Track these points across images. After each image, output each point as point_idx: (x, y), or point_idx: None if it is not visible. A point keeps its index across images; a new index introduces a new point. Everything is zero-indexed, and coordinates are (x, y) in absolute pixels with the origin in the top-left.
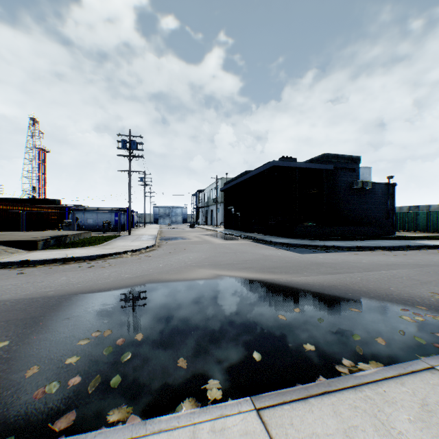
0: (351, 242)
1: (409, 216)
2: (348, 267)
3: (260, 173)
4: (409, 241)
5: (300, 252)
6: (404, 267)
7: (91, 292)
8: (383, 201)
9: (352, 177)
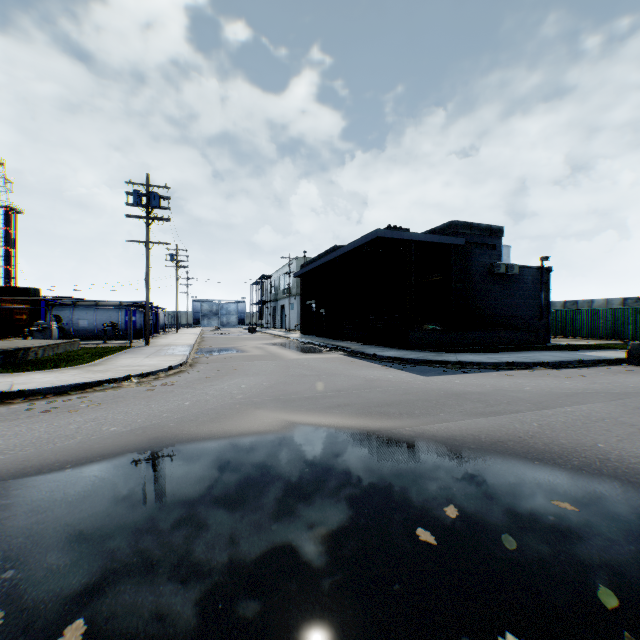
0: (495, 355)
1: (567, 315)
2: (507, 401)
3: (356, 250)
4: (577, 353)
5: (422, 372)
6: (594, 398)
7: (19, 476)
8: (535, 293)
9: (492, 257)
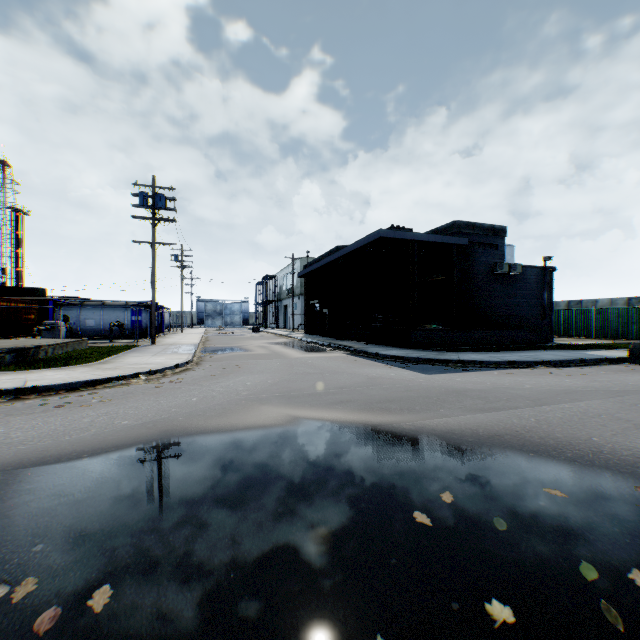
0: (497, 354)
1: (571, 315)
2: (507, 398)
3: (359, 250)
4: (579, 352)
5: (424, 371)
6: (592, 395)
7: (39, 464)
8: (538, 293)
9: (495, 257)
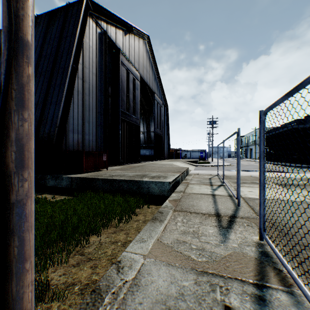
0: None
1: None
2: None
3: (285, 130)
4: None
5: (302, 168)
6: None
7: (232, 170)
8: None
9: None
